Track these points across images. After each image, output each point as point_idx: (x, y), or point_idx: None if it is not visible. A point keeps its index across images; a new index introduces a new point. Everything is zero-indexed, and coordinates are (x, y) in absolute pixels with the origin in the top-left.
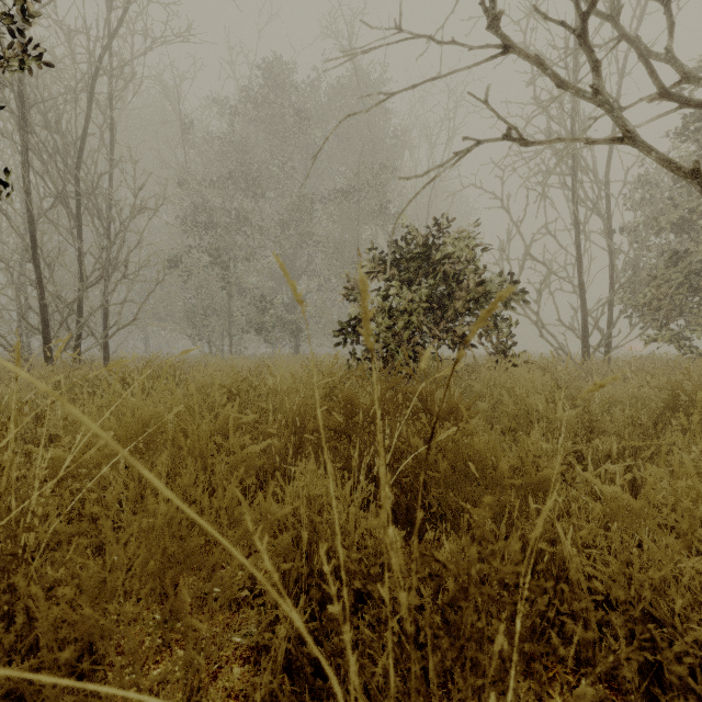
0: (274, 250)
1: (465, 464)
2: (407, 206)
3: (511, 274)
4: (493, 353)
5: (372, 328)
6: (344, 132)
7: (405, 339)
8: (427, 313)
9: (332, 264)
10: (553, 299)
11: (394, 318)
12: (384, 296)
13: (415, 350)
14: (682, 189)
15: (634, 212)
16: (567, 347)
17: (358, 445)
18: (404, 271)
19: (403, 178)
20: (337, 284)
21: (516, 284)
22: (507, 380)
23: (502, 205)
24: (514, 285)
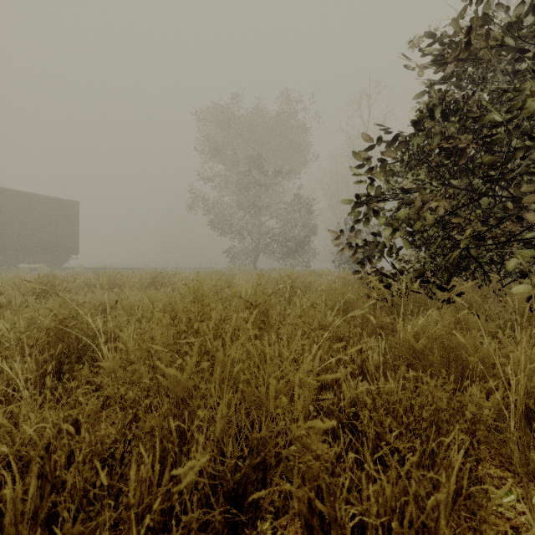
0: None
1: None
2: None
3: None
4: None
5: None
6: None
7: None
8: None
9: None
10: None
11: None
12: None
13: None
14: None
15: None
16: None
17: None
18: None
19: None
20: None
21: None
22: None
23: None
24: None
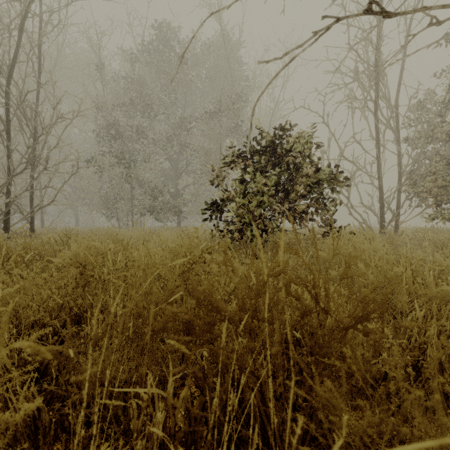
0: (163, 155)
1: (365, 376)
2: (266, 88)
3: (337, 166)
4: (322, 226)
5: (232, 206)
6: (211, 74)
7: (258, 215)
8: (274, 195)
9: (203, 165)
10: (357, 189)
11: (249, 198)
12: (241, 180)
13: (266, 223)
14: (448, 111)
15: (415, 127)
16: (369, 221)
17: (218, 386)
18: (256, 163)
19: (262, 61)
20: (206, 179)
21: (340, 174)
22: (352, 249)
23: (323, 121)
24: (339, 174)
